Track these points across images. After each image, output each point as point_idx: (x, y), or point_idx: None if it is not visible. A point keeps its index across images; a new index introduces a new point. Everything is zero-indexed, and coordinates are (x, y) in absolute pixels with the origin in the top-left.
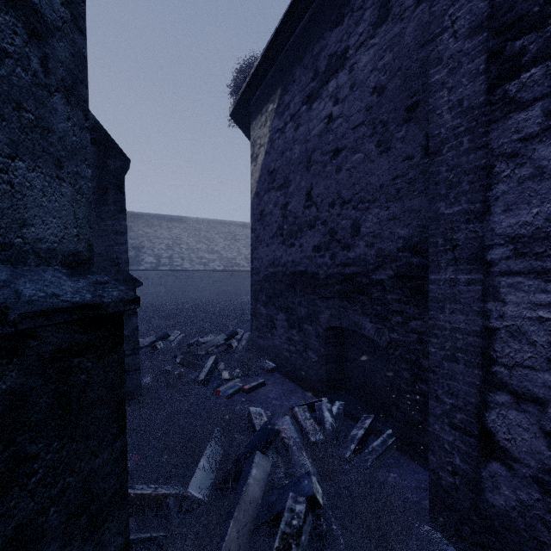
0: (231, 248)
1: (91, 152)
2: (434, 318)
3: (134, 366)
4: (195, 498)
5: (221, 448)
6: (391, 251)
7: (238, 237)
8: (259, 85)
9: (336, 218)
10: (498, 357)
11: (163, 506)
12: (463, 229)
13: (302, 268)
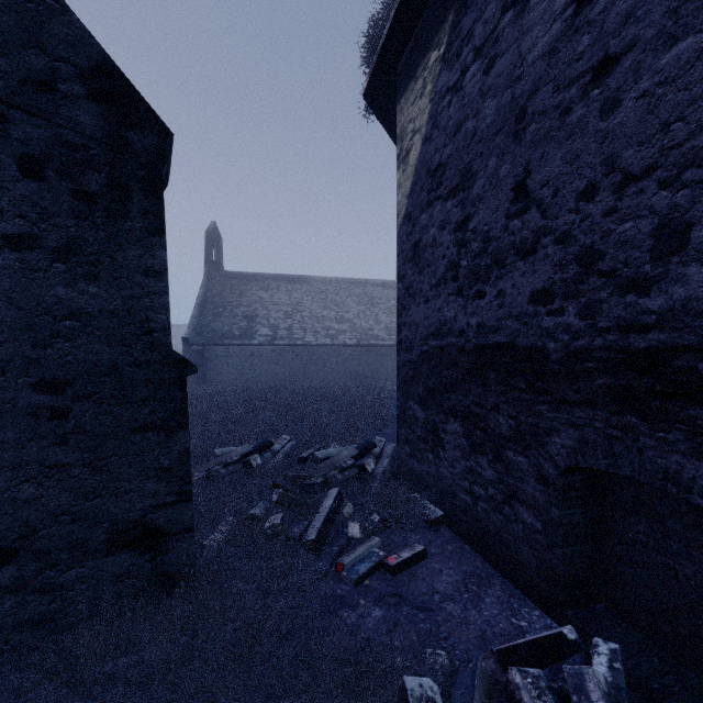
0: (366, 315)
1: (95, 117)
2: None
3: (182, 524)
4: None
5: None
6: None
7: (375, 300)
8: (412, 30)
9: (599, 221)
10: None
11: None
12: None
13: (502, 338)
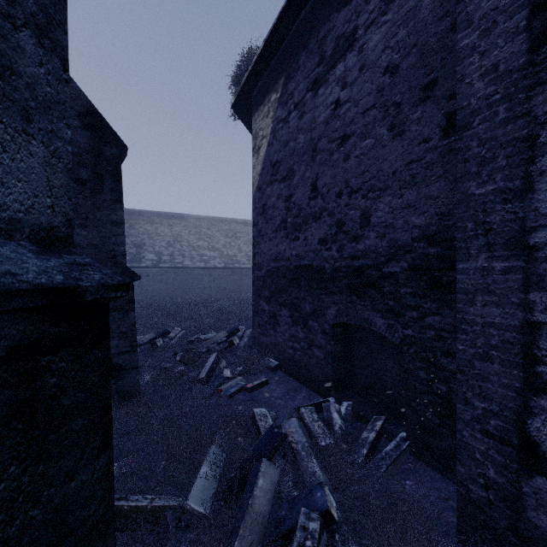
0: (231, 245)
1: (86, 138)
2: (462, 311)
3: (132, 364)
4: (195, 511)
5: (224, 454)
6: (405, 242)
7: (238, 234)
8: (261, 75)
9: (343, 208)
10: (543, 356)
11: (160, 520)
12: (499, 210)
13: (307, 262)
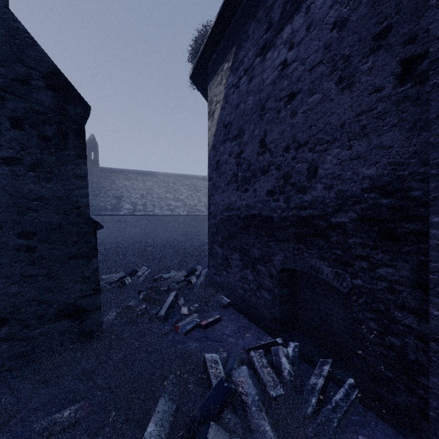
0: (193, 197)
1: (50, 98)
2: (438, 271)
3: (95, 305)
4: None
5: (173, 405)
6: (354, 193)
7: (198, 188)
8: (215, 48)
9: (290, 162)
10: None
11: None
12: None
13: (256, 211)
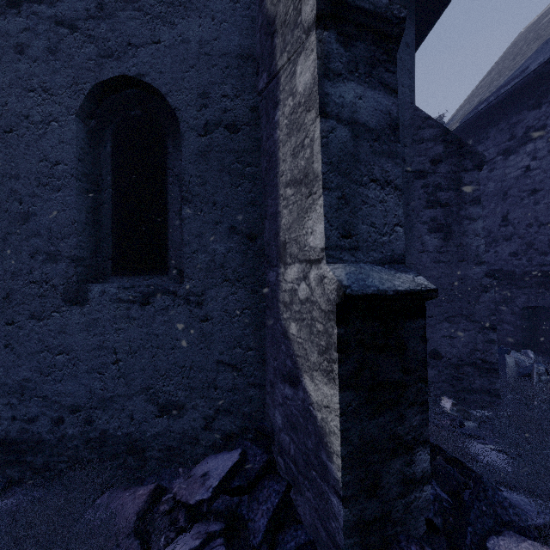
0: None
1: None
2: None
3: None
4: None
5: None
6: None
7: None
8: None
9: (533, 234)
10: None
11: None
12: None
13: (497, 267)
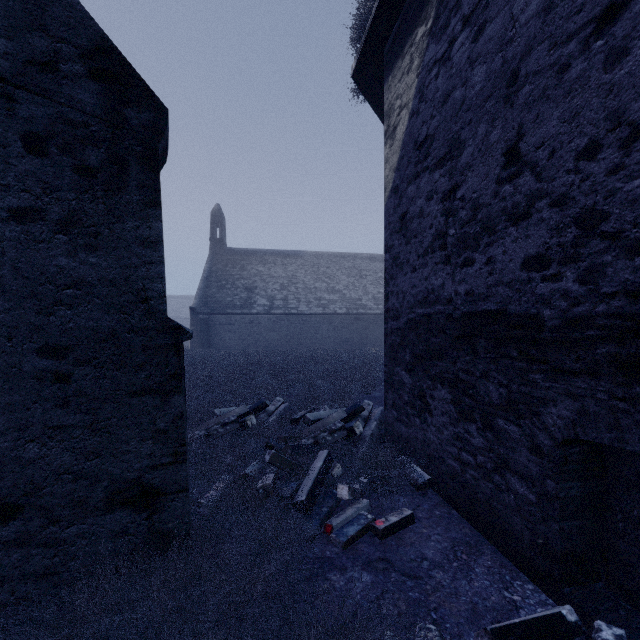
0: (355, 286)
1: (95, 95)
2: None
3: (177, 484)
4: None
5: None
6: None
7: (364, 272)
8: (399, 9)
9: (603, 180)
10: None
11: None
12: None
13: (493, 305)
